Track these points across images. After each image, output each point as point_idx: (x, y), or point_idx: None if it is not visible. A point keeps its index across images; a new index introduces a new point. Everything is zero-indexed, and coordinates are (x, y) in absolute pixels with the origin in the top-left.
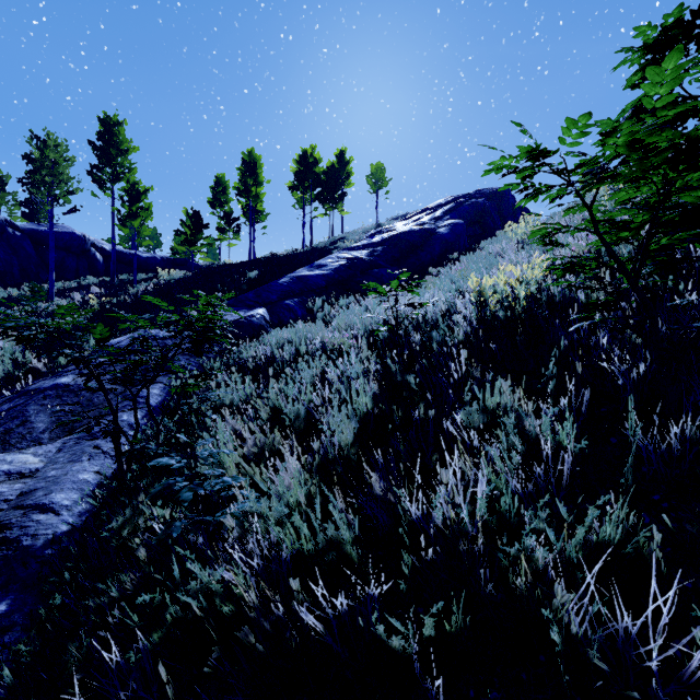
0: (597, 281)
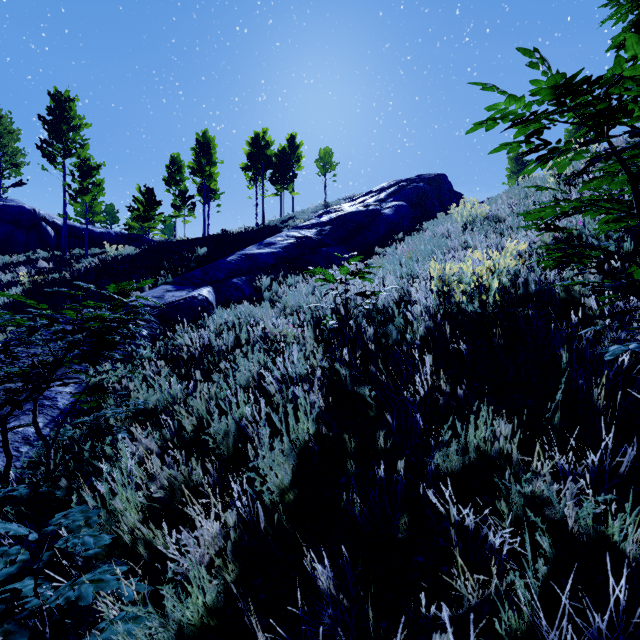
0: (631, 282)
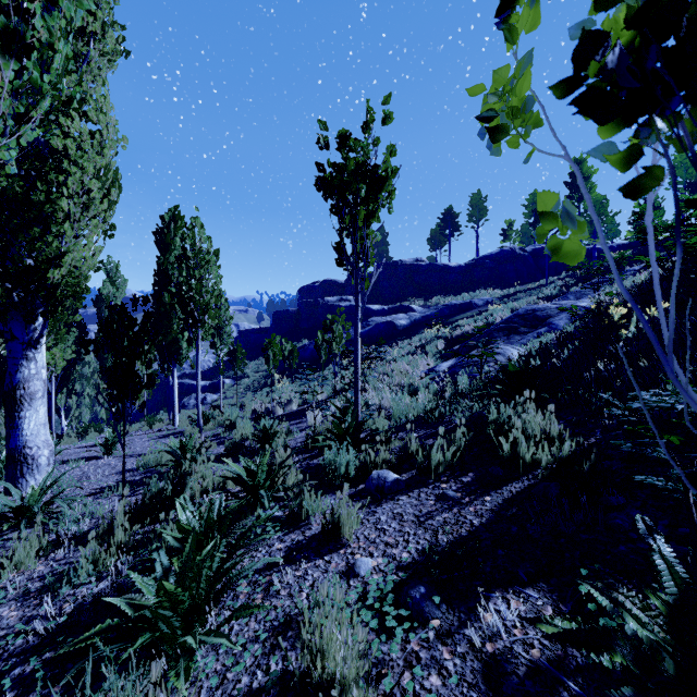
0: None
